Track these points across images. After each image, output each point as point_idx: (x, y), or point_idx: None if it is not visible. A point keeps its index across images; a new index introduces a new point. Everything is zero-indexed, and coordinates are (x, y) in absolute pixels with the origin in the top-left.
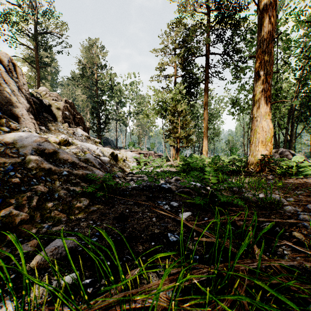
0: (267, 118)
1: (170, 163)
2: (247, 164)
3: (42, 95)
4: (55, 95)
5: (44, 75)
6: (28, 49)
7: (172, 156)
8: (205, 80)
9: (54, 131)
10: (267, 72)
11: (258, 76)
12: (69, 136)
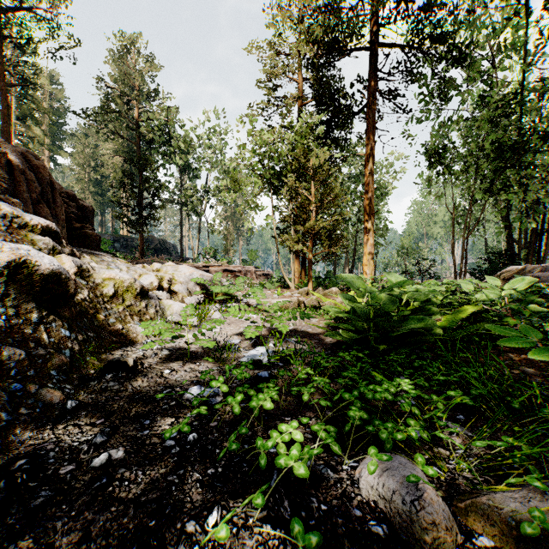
0: None
1: (296, 299)
2: None
3: None
4: None
5: (30, 111)
6: None
7: (293, 277)
8: (370, 104)
9: None
10: None
11: None
12: None
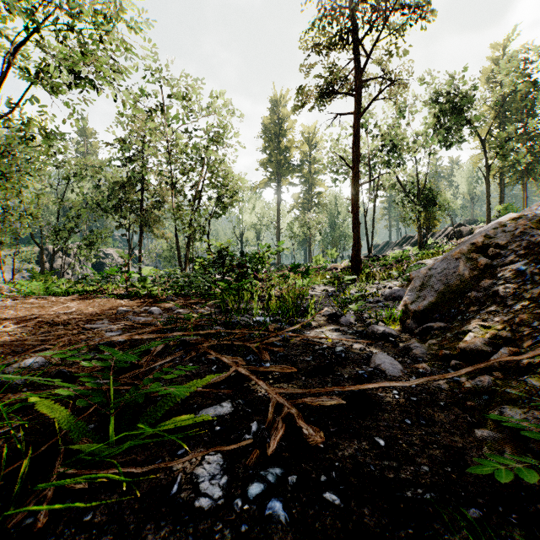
0: None
1: None
2: None
3: None
4: None
5: None
6: None
7: None
8: None
9: None
10: None
11: None
12: None
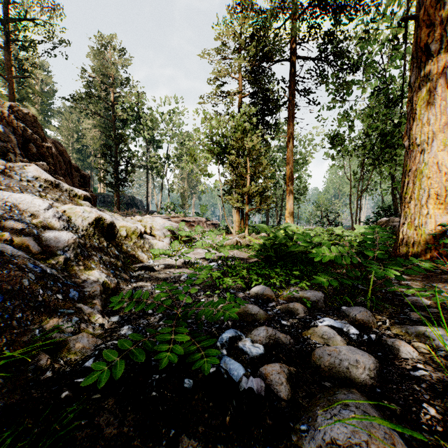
0: None
1: (235, 240)
2: (396, 244)
3: None
4: None
5: (27, 94)
6: None
7: (235, 226)
8: (290, 100)
9: None
10: None
11: (426, 55)
12: None
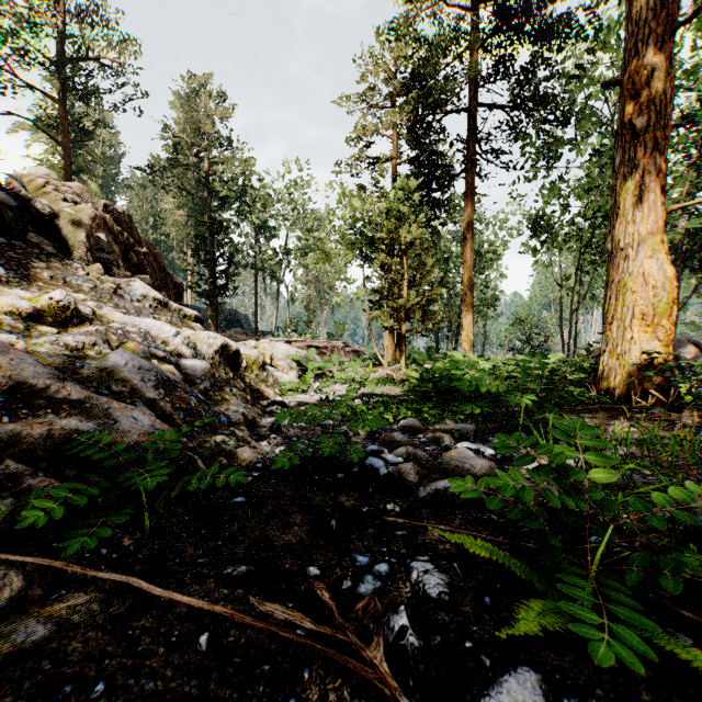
0: (659, 249)
1: (385, 373)
2: (596, 379)
3: (33, 189)
4: (75, 189)
5: (85, 163)
6: (46, 100)
7: (387, 354)
8: (468, 169)
9: (45, 282)
10: (659, 122)
11: (631, 134)
12: (99, 298)
